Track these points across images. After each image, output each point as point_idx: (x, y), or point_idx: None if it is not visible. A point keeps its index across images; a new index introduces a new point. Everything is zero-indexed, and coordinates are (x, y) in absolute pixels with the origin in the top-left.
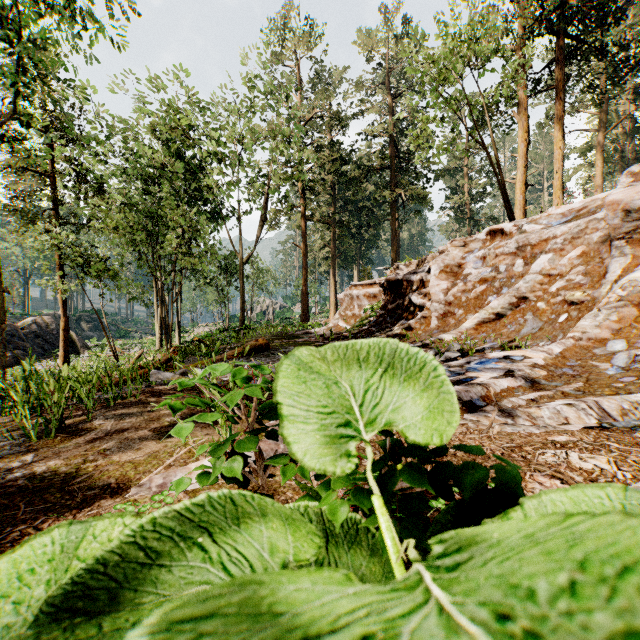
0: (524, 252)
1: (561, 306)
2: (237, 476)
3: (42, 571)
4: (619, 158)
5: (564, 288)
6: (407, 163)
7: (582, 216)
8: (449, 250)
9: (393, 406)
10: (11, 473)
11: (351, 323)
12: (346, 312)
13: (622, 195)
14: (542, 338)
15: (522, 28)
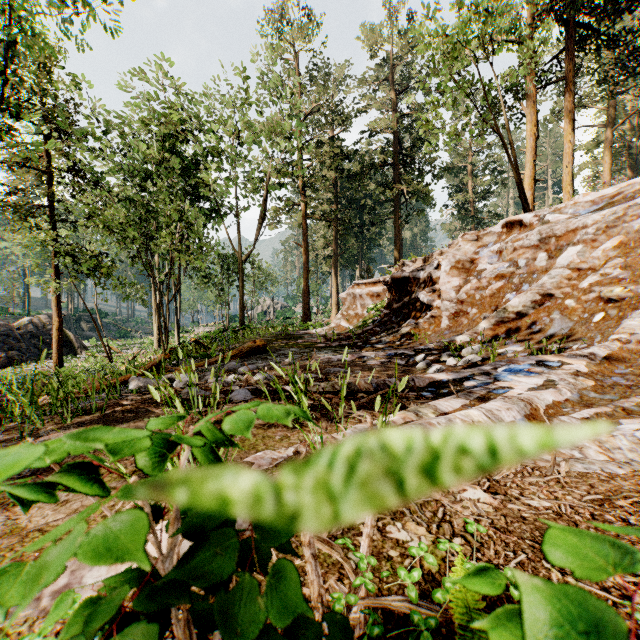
0: (548, 244)
1: (595, 304)
2: None
3: None
4: (626, 155)
5: (598, 283)
6: (410, 160)
7: (616, 203)
8: (460, 245)
9: None
10: None
11: (354, 323)
12: (348, 312)
13: None
14: (575, 340)
15: (531, 18)
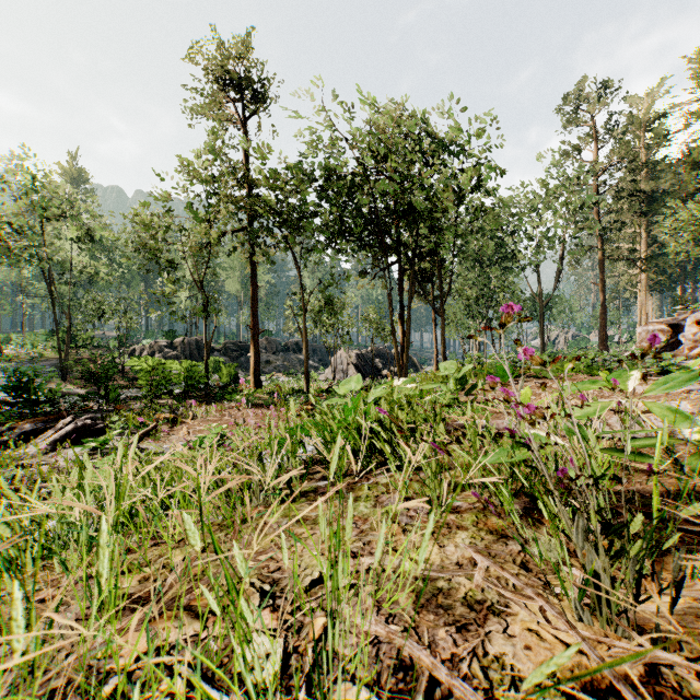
0: None
1: None
2: None
3: None
4: None
5: None
6: None
7: None
8: None
9: None
10: None
11: None
12: (641, 344)
13: None
14: None
15: None
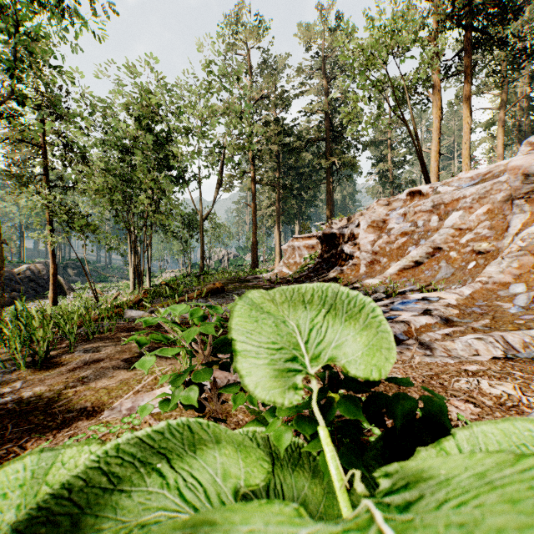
0: (438, 210)
1: (470, 255)
2: (193, 404)
3: (12, 495)
4: (517, 131)
5: (472, 240)
6: (340, 136)
7: (488, 179)
8: (375, 208)
9: (333, 344)
10: (2, 398)
11: (293, 269)
12: (289, 260)
13: (522, 161)
14: (454, 282)
15: (436, 23)
